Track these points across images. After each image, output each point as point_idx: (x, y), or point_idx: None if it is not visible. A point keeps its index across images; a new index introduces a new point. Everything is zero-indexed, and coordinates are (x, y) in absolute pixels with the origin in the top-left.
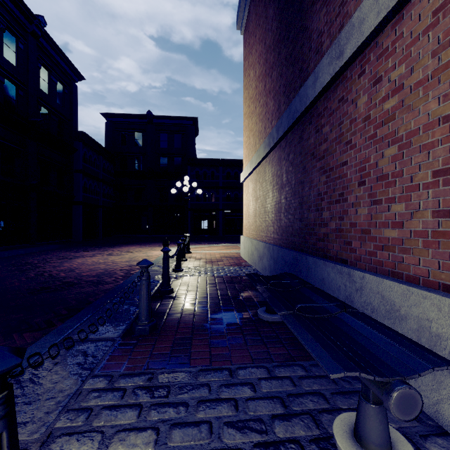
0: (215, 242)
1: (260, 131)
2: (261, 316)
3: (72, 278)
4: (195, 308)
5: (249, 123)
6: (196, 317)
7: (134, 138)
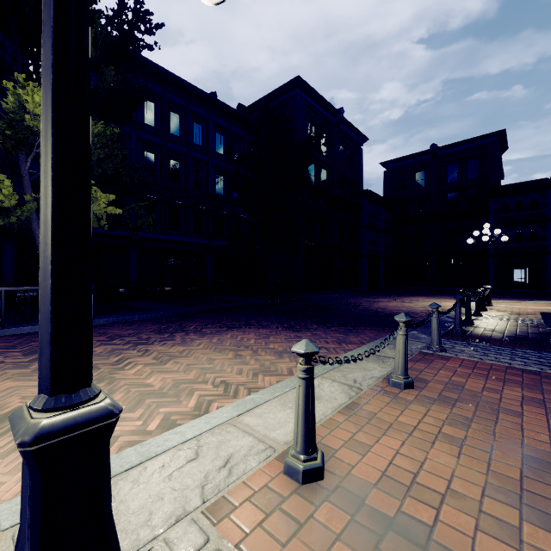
0: (534, 299)
1: None
2: None
3: (388, 312)
4: (493, 333)
5: None
6: (493, 335)
7: (414, 180)
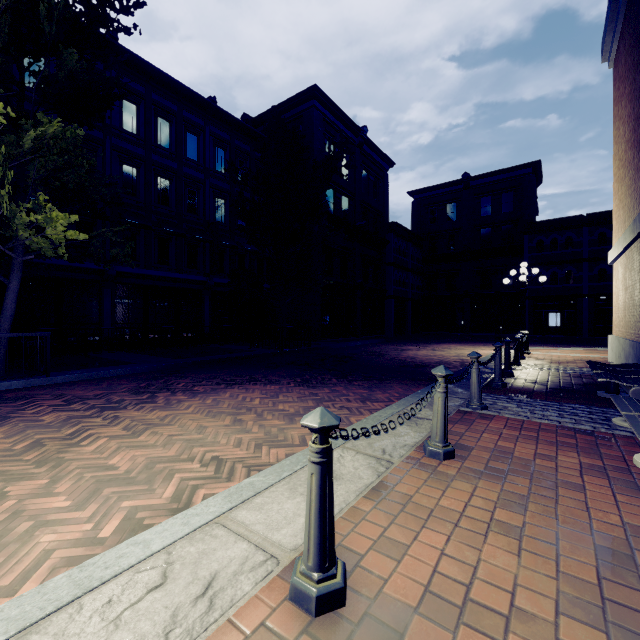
0: (571, 345)
1: (629, 208)
2: (598, 394)
3: (418, 362)
4: (535, 385)
5: (618, 190)
6: (536, 388)
7: (445, 212)
